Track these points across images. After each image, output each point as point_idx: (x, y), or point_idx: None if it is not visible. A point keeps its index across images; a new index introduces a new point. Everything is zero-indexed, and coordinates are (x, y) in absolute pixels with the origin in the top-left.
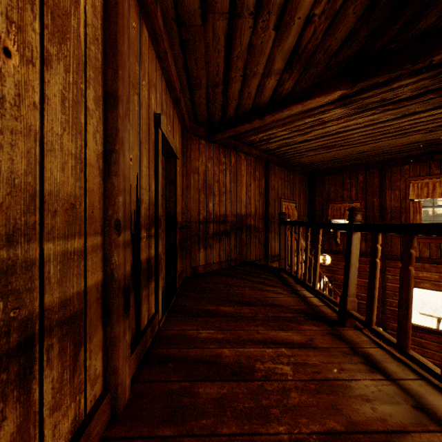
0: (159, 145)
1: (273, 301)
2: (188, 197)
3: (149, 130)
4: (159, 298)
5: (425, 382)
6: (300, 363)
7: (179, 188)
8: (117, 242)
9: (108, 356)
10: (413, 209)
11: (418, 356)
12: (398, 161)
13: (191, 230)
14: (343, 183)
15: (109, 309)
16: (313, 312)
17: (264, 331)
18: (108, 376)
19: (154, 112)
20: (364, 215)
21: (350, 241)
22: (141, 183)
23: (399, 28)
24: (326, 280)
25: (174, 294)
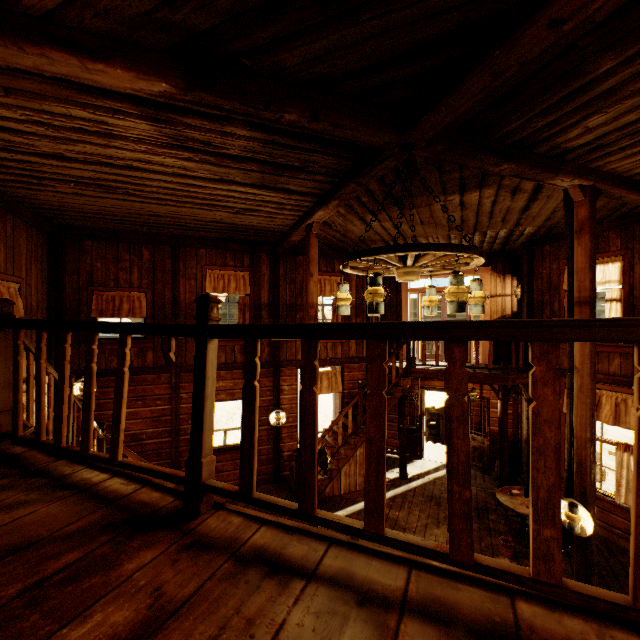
0: None
1: (5, 539)
2: None
3: None
4: None
5: (335, 546)
6: None
7: None
8: None
9: None
10: None
11: (328, 514)
12: (195, 241)
13: None
14: (119, 258)
15: None
16: (127, 515)
17: None
18: None
19: None
20: (152, 311)
21: (204, 356)
22: None
23: (265, 40)
24: (95, 426)
25: None
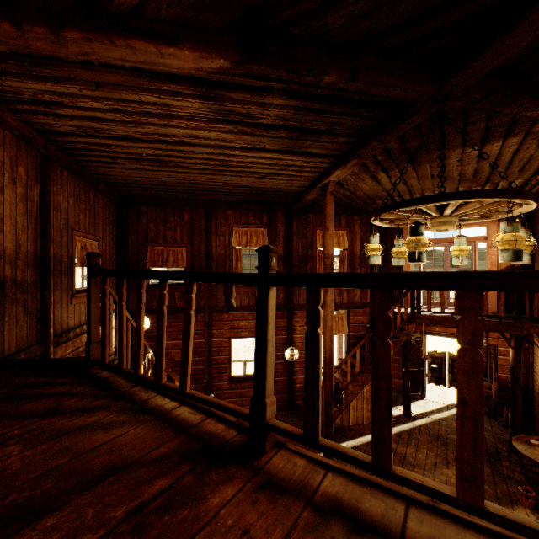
0: None
1: (107, 457)
2: None
3: None
4: None
5: (414, 507)
6: None
7: None
8: None
9: None
10: (236, 257)
11: (407, 472)
12: (224, 204)
13: None
14: (167, 220)
15: None
16: (201, 445)
17: None
18: None
19: None
20: (190, 262)
21: (266, 302)
22: None
23: (315, 4)
24: (151, 354)
25: None
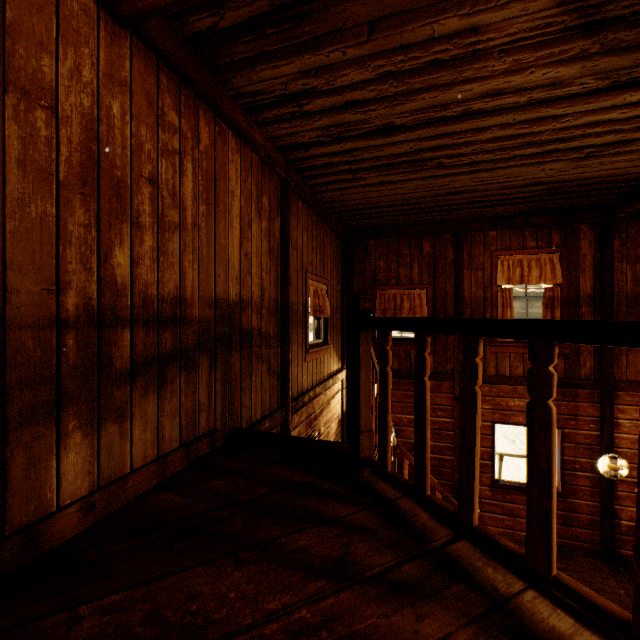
0: None
1: None
2: None
3: None
4: None
5: None
6: None
7: None
8: None
9: None
10: (502, 301)
11: None
12: (483, 223)
13: (7, 360)
14: (399, 254)
15: None
16: None
17: None
18: None
19: None
20: (432, 309)
21: None
22: None
23: None
24: (393, 435)
25: None
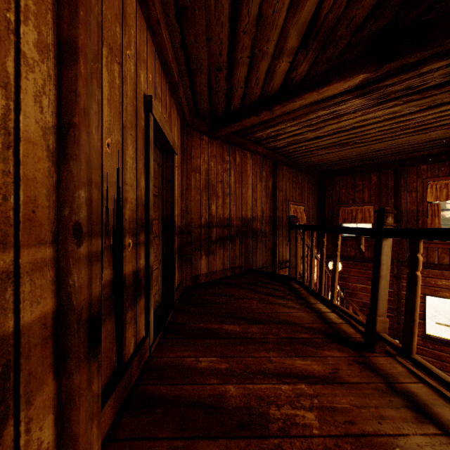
0: (150, 133)
1: (285, 317)
2: (189, 199)
3: (137, 113)
4: (150, 317)
5: None
6: (327, 407)
7: (178, 188)
8: (77, 254)
9: (64, 419)
10: (431, 212)
11: None
12: (415, 160)
13: (192, 235)
14: (355, 184)
15: (65, 351)
16: (333, 332)
17: (277, 358)
18: (64, 447)
19: (144, 94)
20: None
21: (379, 249)
22: (124, 177)
23: None
24: (338, 289)
25: (171, 309)
